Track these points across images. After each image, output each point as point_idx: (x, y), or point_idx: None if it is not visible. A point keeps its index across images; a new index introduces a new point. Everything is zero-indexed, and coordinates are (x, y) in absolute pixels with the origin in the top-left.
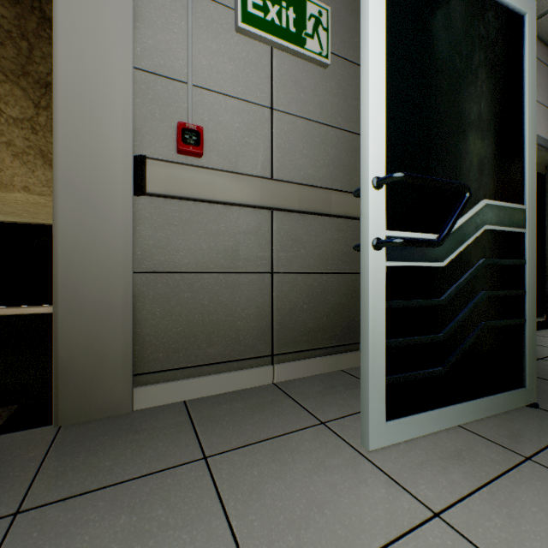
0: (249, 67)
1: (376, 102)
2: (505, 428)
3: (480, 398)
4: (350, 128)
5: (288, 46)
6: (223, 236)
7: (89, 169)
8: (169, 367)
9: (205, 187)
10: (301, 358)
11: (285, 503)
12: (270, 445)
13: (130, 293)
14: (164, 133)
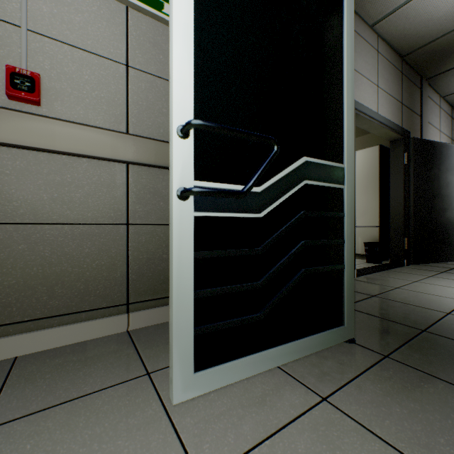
0: (101, 21)
1: (182, 49)
2: (318, 366)
3: (301, 339)
4: None
5: (143, 7)
6: (70, 187)
7: None
8: None
9: (41, 136)
10: (161, 305)
11: None
12: (72, 407)
13: None
14: None
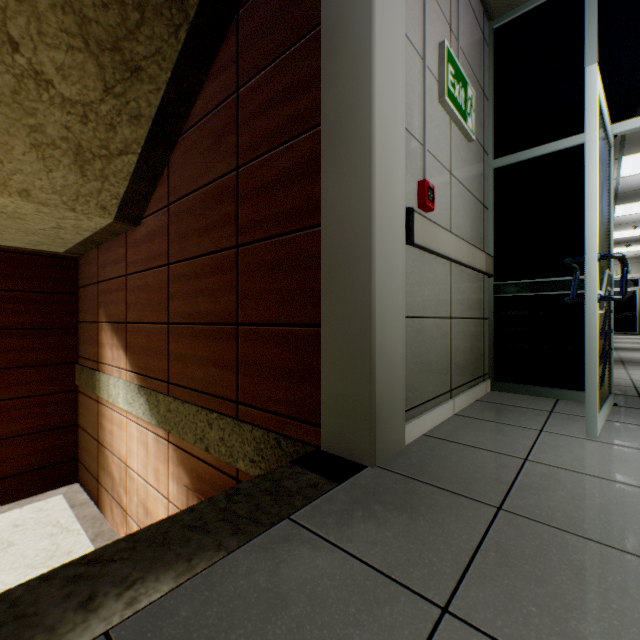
0: (442, 134)
1: (597, 203)
2: (623, 417)
3: (605, 401)
4: (476, 196)
5: (461, 122)
6: (433, 285)
7: (388, 218)
8: (413, 405)
9: (435, 241)
10: (460, 392)
11: (611, 466)
12: (542, 446)
13: (404, 336)
14: (411, 187)
